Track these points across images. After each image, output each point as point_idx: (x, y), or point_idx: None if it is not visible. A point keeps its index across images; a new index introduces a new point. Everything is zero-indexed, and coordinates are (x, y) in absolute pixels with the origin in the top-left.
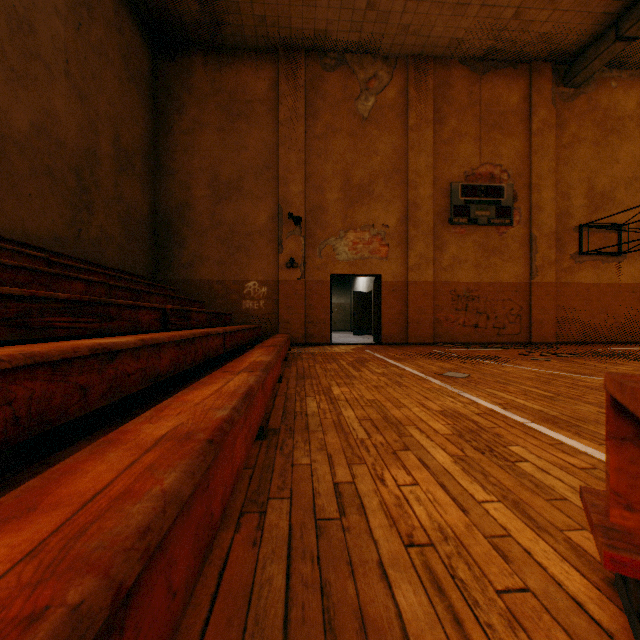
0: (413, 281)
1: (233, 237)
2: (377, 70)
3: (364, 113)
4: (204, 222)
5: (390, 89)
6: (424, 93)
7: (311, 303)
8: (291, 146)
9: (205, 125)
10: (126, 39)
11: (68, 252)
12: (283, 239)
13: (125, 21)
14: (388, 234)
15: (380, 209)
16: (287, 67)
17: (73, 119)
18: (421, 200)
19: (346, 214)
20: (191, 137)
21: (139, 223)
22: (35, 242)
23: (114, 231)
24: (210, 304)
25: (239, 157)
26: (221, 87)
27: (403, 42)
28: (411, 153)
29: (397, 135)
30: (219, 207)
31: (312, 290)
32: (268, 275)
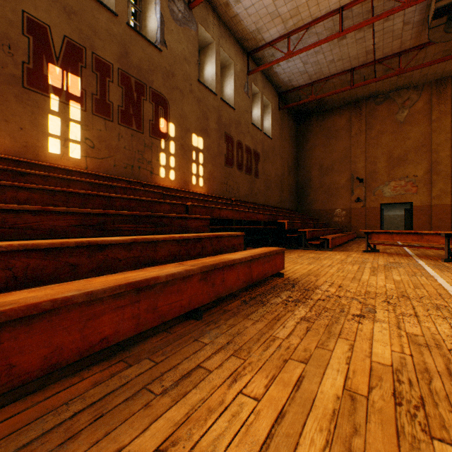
0: (434, 204)
1: (329, 190)
2: (409, 95)
3: (400, 120)
4: (316, 185)
5: (418, 103)
6: (443, 99)
7: (368, 218)
8: (357, 146)
9: (316, 145)
10: (289, 127)
11: (279, 206)
12: (353, 189)
13: (289, 121)
14: (417, 180)
15: (411, 168)
16: (355, 110)
17: (280, 166)
18: (440, 159)
19: (389, 173)
20: (310, 151)
21: (292, 190)
22: (274, 205)
23: (287, 196)
24: (318, 219)
25: (331, 155)
26: (323, 127)
27: (425, 79)
28: (433, 134)
29: (423, 126)
30: (322, 178)
31: (369, 212)
32: (345, 206)
